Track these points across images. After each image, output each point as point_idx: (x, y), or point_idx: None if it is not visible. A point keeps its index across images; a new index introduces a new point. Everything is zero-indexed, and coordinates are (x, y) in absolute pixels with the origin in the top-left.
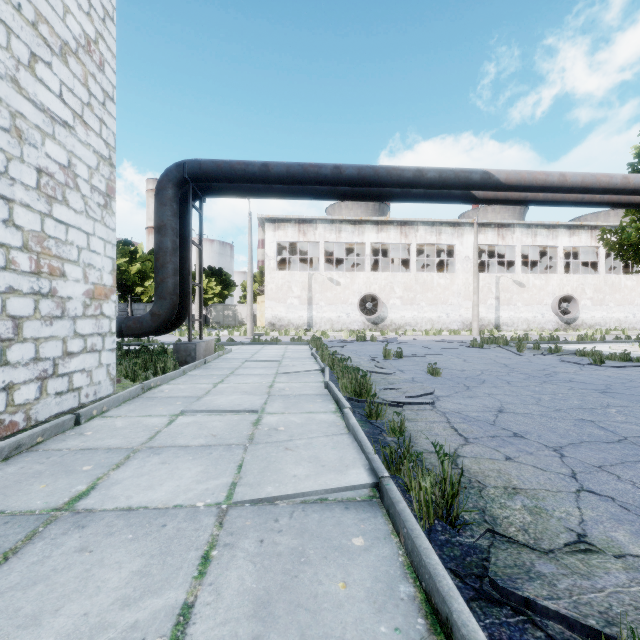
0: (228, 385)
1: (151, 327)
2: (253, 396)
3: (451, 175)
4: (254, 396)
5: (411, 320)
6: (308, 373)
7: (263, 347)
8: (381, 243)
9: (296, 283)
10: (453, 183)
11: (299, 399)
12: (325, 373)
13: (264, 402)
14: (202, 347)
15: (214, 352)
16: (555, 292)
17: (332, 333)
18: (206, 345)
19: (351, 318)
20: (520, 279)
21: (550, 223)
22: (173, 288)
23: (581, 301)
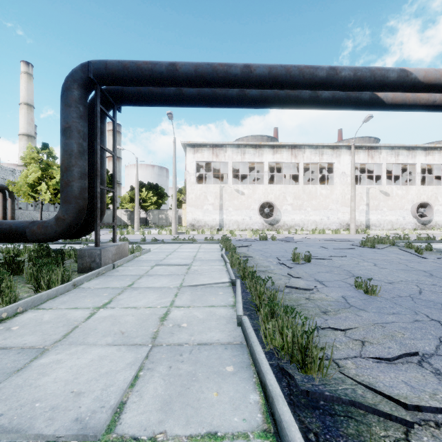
0: (109, 313)
1: (56, 232)
2: (124, 352)
3: (366, 73)
4: (125, 352)
5: (299, 222)
6: (216, 286)
7: (180, 246)
8: (276, 162)
9: (210, 193)
10: (368, 82)
11: (196, 363)
12: (236, 293)
13: (132, 377)
14: (111, 251)
15: (132, 253)
16: (414, 200)
17: (238, 232)
18: (117, 249)
19: (253, 220)
20: (385, 190)
21: (410, 145)
22: (79, 192)
23: (435, 207)
